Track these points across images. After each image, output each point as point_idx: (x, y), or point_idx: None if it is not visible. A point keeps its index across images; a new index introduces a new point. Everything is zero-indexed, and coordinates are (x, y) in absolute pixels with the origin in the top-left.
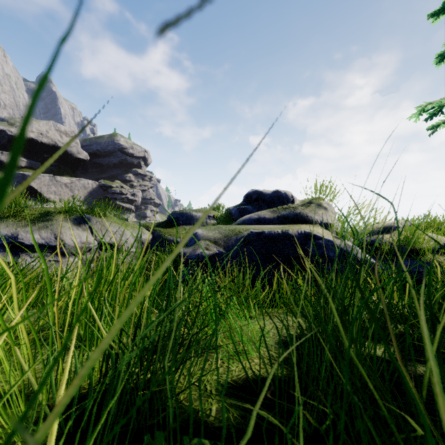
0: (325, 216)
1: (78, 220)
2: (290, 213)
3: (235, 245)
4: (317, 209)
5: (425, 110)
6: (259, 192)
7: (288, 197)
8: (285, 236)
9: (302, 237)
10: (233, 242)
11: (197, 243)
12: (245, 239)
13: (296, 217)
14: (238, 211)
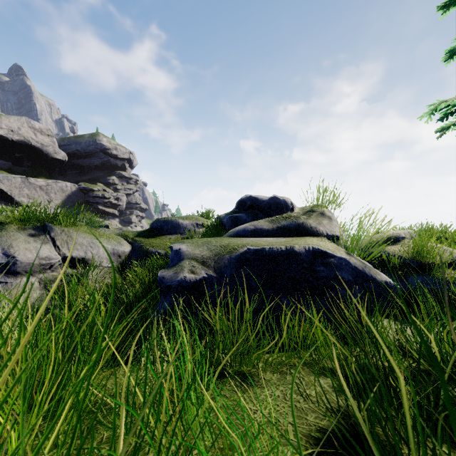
0: (330, 227)
1: (36, 230)
2: (292, 224)
3: (228, 266)
4: (321, 219)
5: (438, 109)
6: (253, 199)
7: (287, 204)
8: (290, 254)
9: (310, 255)
10: (226, 262)
11: (179, 263)
12: (240, 258)
13: (299, 229)
14: (230, 219)
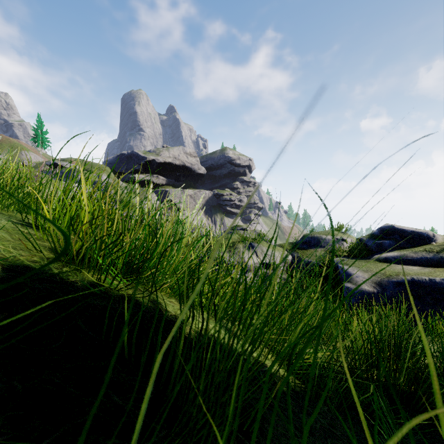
0: None
1: (248, 246)
2: (435, 257)
3: (387, 286)
4: None
5: None
6: (395, 228)
7: (430, 236)
8: (432, 283)
9: None
10: (385, 283)
11: (356, 280)
12: (395, 282)
13: (441, 261)
14: (374, 244)
